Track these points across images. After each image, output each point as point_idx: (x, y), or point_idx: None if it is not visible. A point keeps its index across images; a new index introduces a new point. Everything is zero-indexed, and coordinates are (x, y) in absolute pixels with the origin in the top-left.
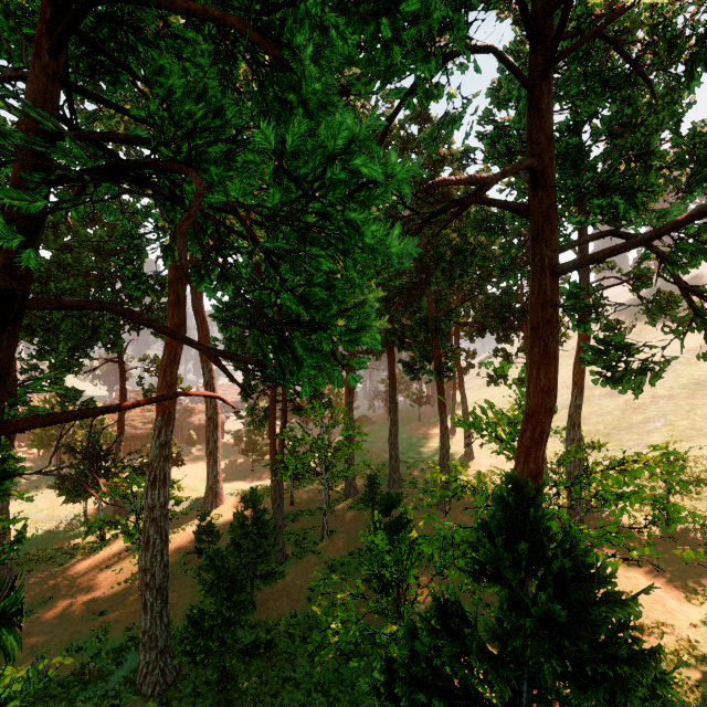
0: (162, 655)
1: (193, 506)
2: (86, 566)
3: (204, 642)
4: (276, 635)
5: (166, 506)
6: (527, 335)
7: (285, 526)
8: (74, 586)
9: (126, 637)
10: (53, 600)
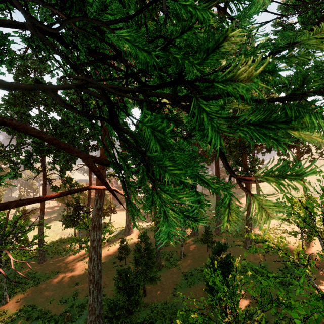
0: (98, 318)
1: (120, 233)
2: (73, 258)
3: (116, 321)
4: (156, 314)
5: (100, 240)
6: (299, 151)
7: (161, 248)
8: (67, 267)
9: (85, 299)
10: (58, 273)
